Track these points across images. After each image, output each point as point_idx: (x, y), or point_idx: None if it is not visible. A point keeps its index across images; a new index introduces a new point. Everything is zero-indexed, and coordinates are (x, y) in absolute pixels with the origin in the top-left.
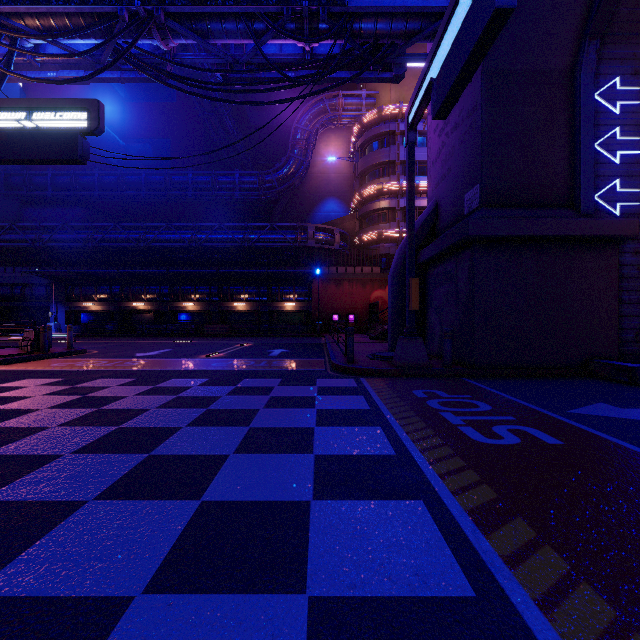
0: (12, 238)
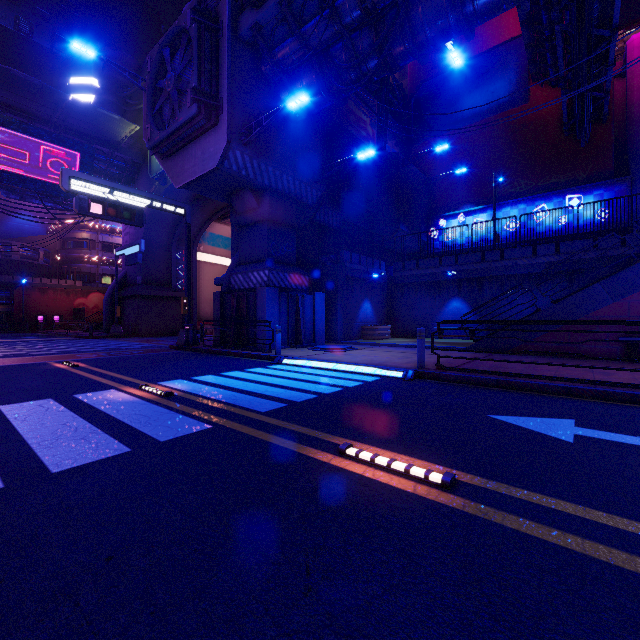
0: None
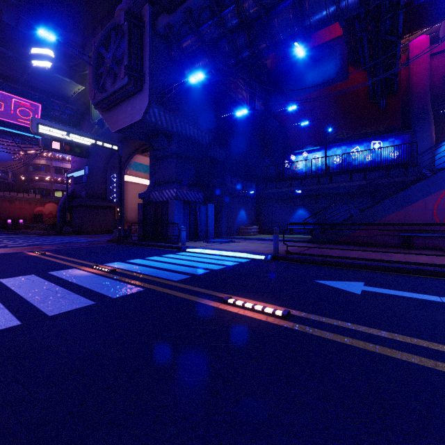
0: None
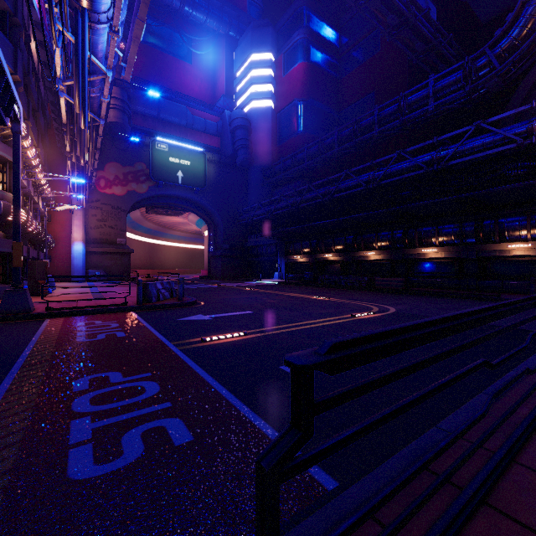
0: (259, 213)
